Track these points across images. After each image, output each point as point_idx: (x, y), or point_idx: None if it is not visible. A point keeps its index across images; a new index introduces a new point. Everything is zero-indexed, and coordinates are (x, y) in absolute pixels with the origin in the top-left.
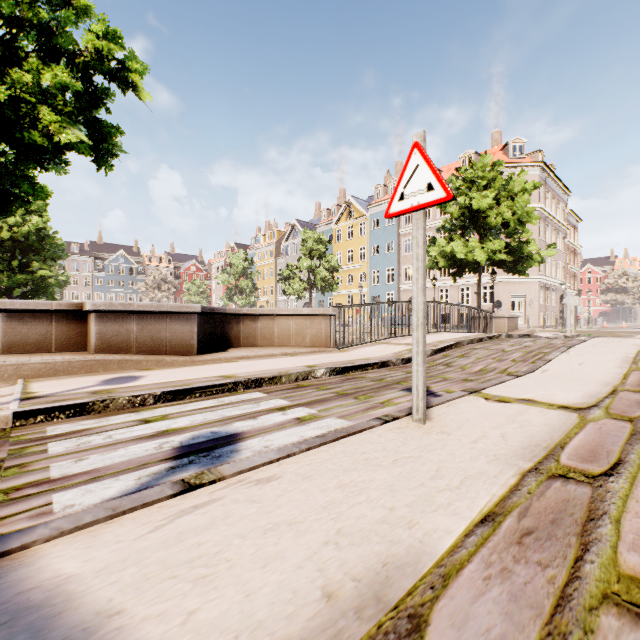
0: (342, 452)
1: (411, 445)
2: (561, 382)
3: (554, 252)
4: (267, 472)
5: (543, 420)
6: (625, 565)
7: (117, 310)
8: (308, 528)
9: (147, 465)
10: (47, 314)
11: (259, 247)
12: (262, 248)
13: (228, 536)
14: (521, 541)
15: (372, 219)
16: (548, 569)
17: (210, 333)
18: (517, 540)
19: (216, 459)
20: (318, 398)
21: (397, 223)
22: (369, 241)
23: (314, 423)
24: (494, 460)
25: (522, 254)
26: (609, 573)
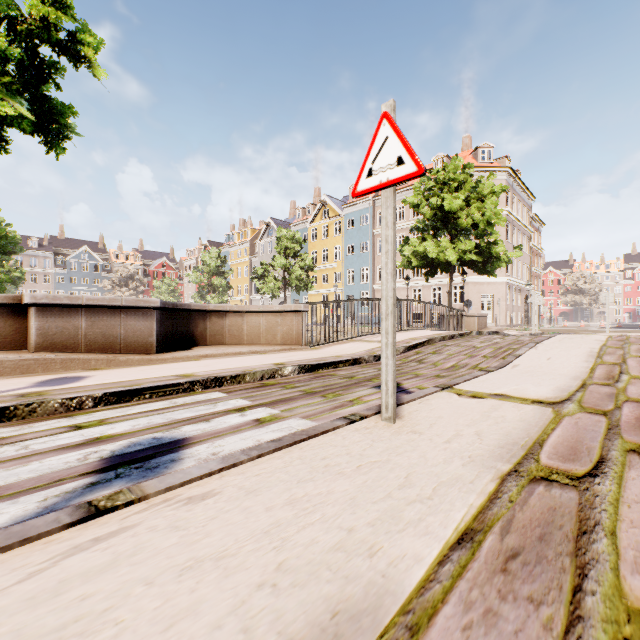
0: (299, 458)
1: (378, 447)
2: (532, 377)
3: (520, 253)
4: (204, 487)
5: (518, 416)
6: (632, 595)
7: (62, 304)
8: (240, 564)
9: (61, 482)
10: None
11: (233, 245)
12: (236, 246)
13: (128, 582)
14: (506, 567)
15: (347, 219)
16: (542, 607)
17: (173, 330)
18: (501, 566)
19: (150, 471)
20: (283, 397)
21: (372, 223)
22: (344, 241)
23: (274, 425)
24: (470, 462)
25: (491, 255)
26: (616, 608)
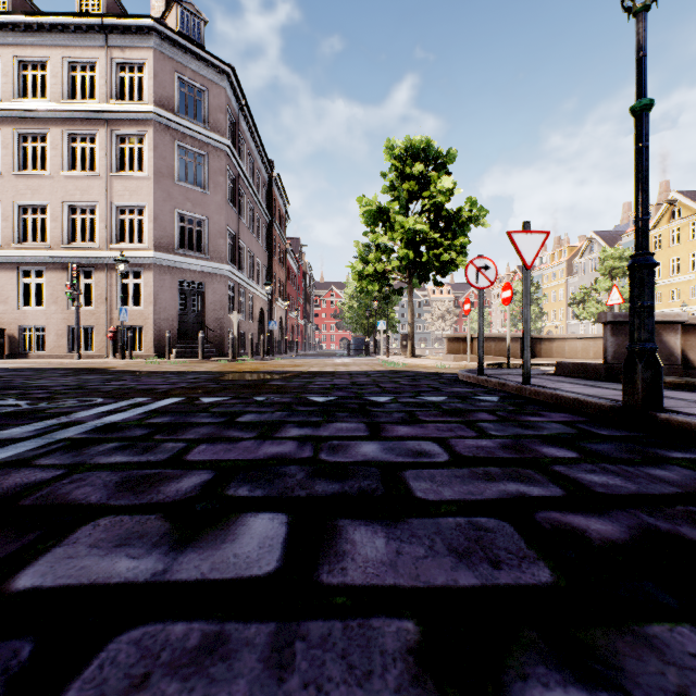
0: None
1: None
2: None
3: None
4: None
5: None
6: None
7: (487, 337)
8: None
9: None
10: (459, 339)
11: (545, 268)
12: (549, 269)
13: None
14: None
15: None
16: None
17: None
18: None
19: None
20: None
21: None
22: None
23: None
24: None
25: None
26: None
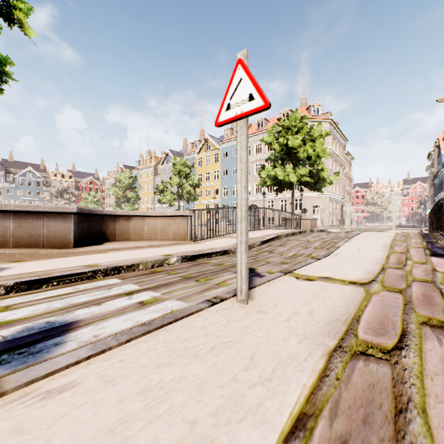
0: (163, 341)
1: (232, 328)
2: (348, 263)
3: (338, 177)
4: (66, 377)
5: (340, 295)
6: None
7: None
8: None
9: None
10: None
11: (142, 168)
12: (144, 169)
13: None
14: None
15: (223, 151)
16: None
17: (88, 230)
18: None
19: (32, 356)
20: (166, 282)
21: None
22: (221, 167)
23: (154, 306)
24: (304, 339)
25: (319, 178)
26: None
